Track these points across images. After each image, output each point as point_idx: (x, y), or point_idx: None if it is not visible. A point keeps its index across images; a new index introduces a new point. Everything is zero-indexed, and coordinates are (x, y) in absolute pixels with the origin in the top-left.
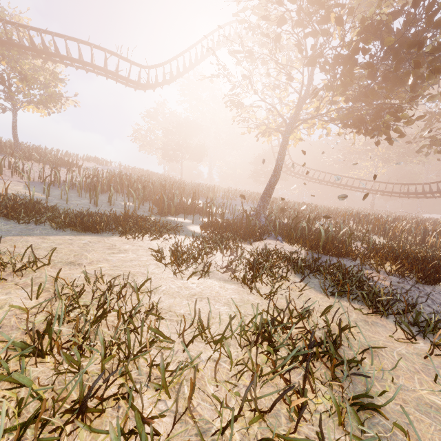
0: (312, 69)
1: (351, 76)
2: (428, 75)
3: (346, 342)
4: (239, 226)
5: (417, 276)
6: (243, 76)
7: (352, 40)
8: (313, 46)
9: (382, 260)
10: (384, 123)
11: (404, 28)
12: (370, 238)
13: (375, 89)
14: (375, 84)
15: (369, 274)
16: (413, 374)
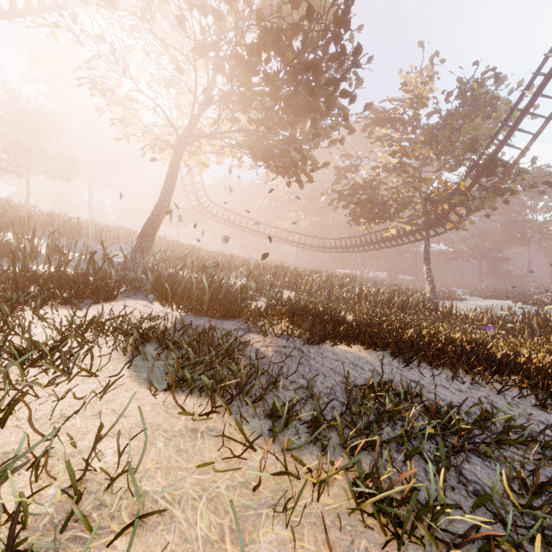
0: (214, 72)
1: (250, 86)
2: (325, 111)
3: (108, 509)
4: (80, 278)
5: (304, 336)
6: (98, 36)
7: (254, 44)
8: (204, 29)
9: (275, 319)
10: (293, 161)
11: (302, 46)
12: (281, 293)
13: (278, 114)
14: (279, 109)
15: (249, 340)
16: (209, 551)
